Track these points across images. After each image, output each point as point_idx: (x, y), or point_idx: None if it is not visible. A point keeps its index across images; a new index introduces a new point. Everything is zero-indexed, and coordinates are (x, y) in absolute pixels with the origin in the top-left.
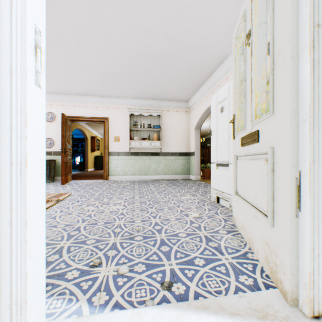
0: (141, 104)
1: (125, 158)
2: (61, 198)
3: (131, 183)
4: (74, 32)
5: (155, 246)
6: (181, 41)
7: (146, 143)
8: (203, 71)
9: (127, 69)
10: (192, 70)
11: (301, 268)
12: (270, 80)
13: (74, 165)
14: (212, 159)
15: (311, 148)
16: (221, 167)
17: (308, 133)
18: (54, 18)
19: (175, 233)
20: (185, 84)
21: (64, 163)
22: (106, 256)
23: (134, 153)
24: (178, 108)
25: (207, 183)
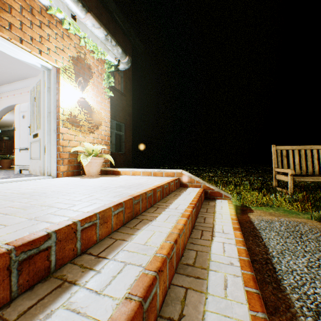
0: None
1: None
2: None
3: None
4: None
5: None
6: None
7: None
8: (5, 77)
9: None
10: None
11: (46, 166)
12: (40, 120)
13: None
14: (16, 146)
15: (48, 139)
16: (23, 151)
17: (47, 136)
18: None
19: None
20: None
21: None
22: None
23: None
24: None
25: (9, 170)
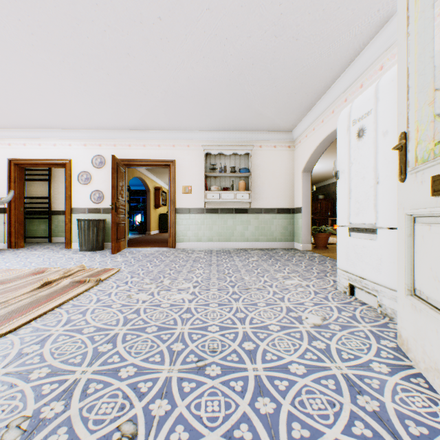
0: (221, 138)
1: (198, 217)
2: (104, 278)
3: (206, 254)
4: (122, 31)
5: (244, 396)
6: (285, 28)
7: (228, 194)
8: (318, 79)
9: (199, 85)
10: (301, 78)
11: None
12: None
13: (133, 226)
14: (339, 219)
15: None
16: (358, 233)
17: None
18: (91, 11)
19: (282, 362)
20: (289, 103)
21: (114, 225)
22: (148, 418)
23: (210, 209)
24: (276, 142)
25: (324, 257)
